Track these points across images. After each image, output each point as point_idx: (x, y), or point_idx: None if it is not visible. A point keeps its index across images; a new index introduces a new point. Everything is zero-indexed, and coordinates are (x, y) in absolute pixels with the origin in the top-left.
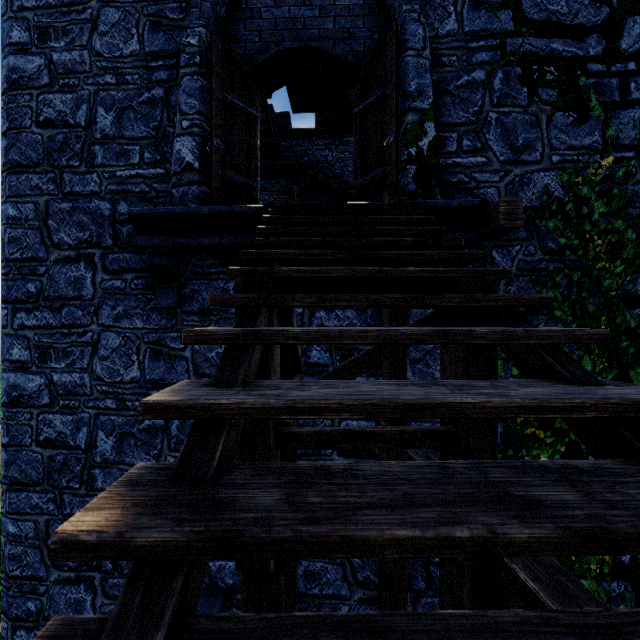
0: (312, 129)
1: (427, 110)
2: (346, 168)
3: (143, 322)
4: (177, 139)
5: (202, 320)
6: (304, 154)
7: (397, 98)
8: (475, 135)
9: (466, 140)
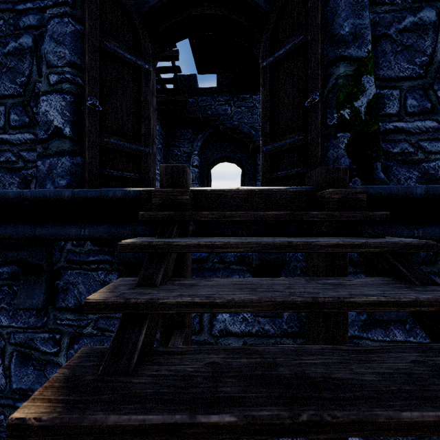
0: (214, 88)
1: (365, 59)
2: (242, 120)
3: (8, 319)
4: (43, 97)
5: (78, 319)
6: (208, 108)
7: (323, 44)
8: (423, 92)
9: (411, 99)
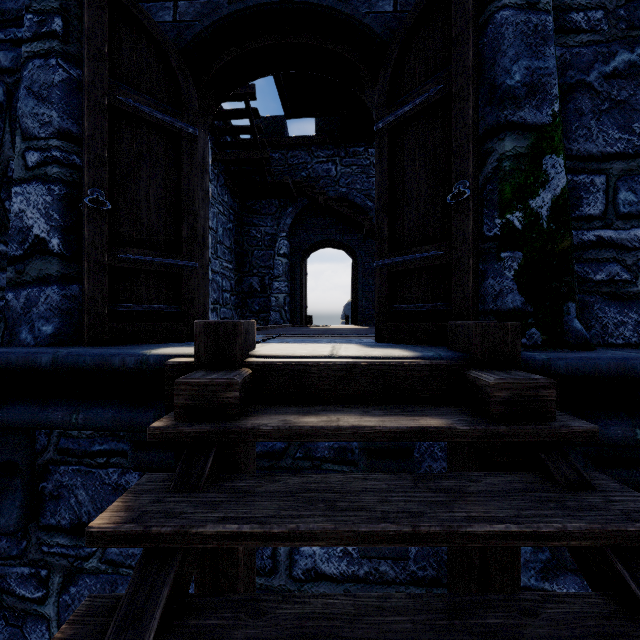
0: (311, 137)
1: (549, 127)
2: (353, 185)
3: None
4: (16, 189)
5: (77, 545)
6: (301, 168)
7: (476, 101)
8: None
9: (626, 190)
